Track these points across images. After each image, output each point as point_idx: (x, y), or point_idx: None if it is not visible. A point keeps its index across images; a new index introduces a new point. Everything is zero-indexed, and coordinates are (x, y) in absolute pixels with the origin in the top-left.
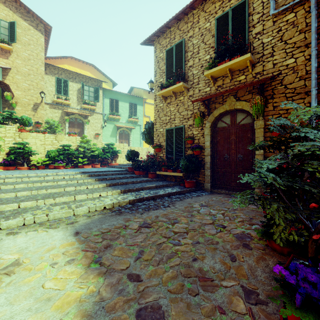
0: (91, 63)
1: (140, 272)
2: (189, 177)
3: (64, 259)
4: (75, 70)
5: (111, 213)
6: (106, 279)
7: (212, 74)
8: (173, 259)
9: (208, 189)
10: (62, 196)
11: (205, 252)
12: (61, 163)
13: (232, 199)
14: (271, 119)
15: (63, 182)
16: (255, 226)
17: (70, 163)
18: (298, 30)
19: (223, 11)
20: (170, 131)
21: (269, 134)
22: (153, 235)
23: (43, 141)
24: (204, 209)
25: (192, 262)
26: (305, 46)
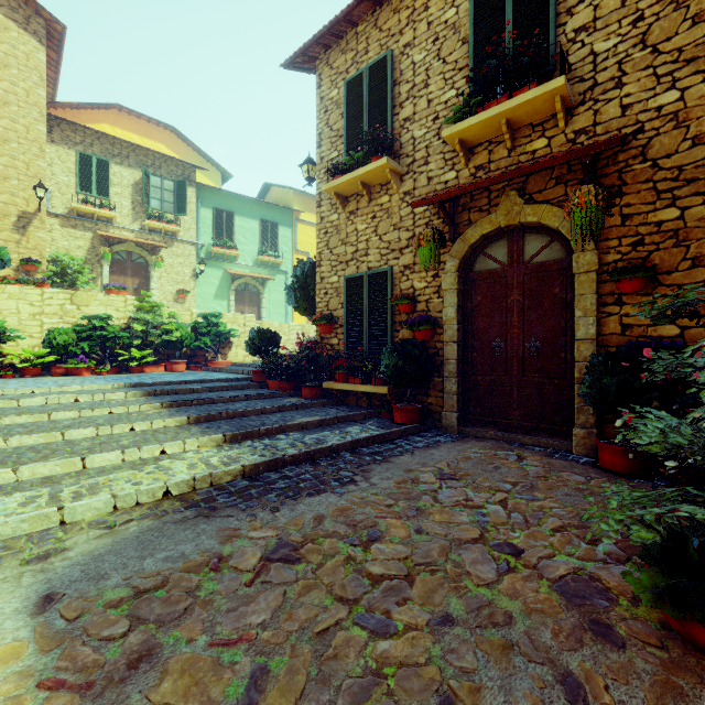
0: (168, 124)
1: None
2: (404, 397)
3: None
4: (130, 139)
5: (182, 513)
6: None
7: (462, 134)
8: None
9: (453, 428)
10: (47, 458)
11: (476, 667)
12: (84, 362)
13: (516, 456)
14: (616, 249)
15: (67, 413)
16: (604, 546)
17: (110, 362)
18: (688, 17)
19: None
20: (357, 282)
21: (610, 287)
22: (304, 592)
23: (38, 305)
24: (449, 489)
25: None
26: None
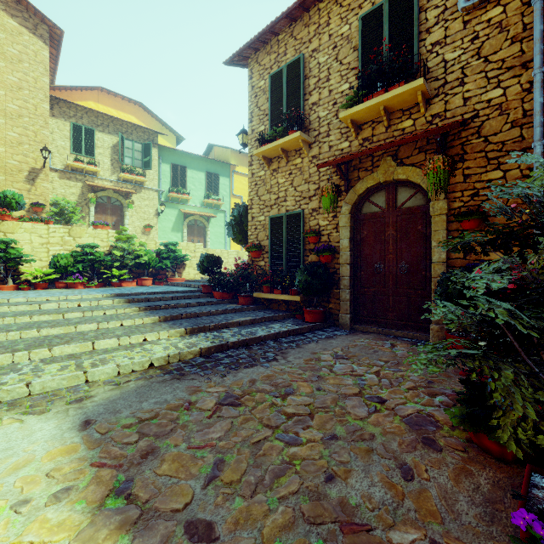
0: (137, 101)
1: (214, 516)
2: (312, 303)
3: (48, 489)
4: (109, 112)
5: (162, 377)
6: (137, 538)
7: (353, 116)
8: (286, 478)
9: (347, 325)
10: (69, 342)
11: (349, 460)
12: (79, 278)
13: (390, 344)
14: (459, 199)
15: (75, 313)
16: (440, 398)
17: (97, 278)
18: (509, 38)
19: (373, 4)
20: (278, 221)
21: (456, 225)
22: (244, 422)
23: (45, 237)
24: (341, 364)
25: (324, 486)
26: (522, 67)
